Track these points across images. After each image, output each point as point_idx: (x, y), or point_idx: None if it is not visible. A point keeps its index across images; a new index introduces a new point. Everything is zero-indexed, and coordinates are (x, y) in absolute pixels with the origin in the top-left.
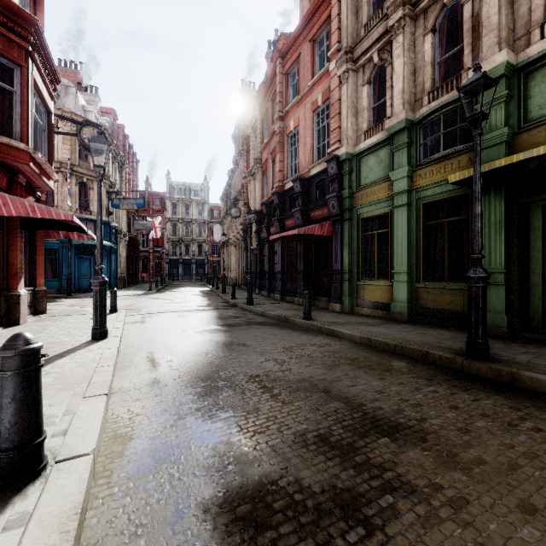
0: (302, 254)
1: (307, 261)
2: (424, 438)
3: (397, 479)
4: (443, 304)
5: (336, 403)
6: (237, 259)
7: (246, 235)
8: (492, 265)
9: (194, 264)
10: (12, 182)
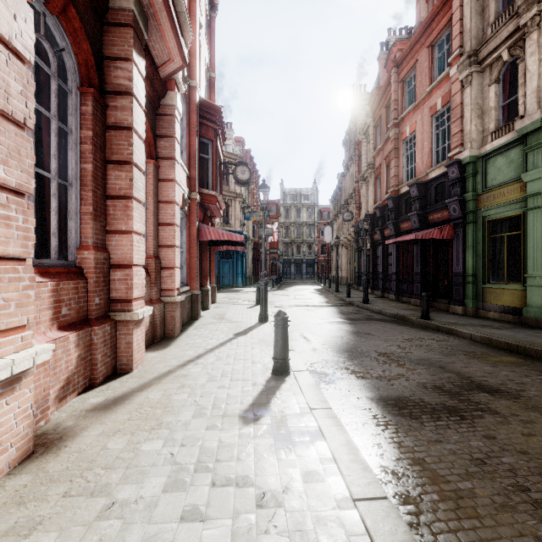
0: (419, 256)
1: (425, 263)
2: (517, 398)
3: (487, 408)
4: None
5: (449, 374)
6: (347, 259)
7: (357, 237)
8: None
9: (305, 264)
10: (204, 215)
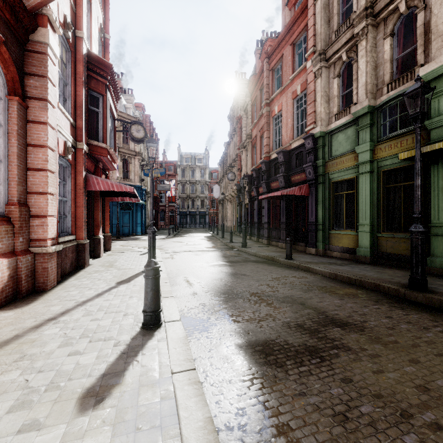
0: (284, 209)
1: (288, 214)
2: (362, 330)
3: (341, 344)
4: (399, 250)
5: (308, 310)
6: (232, 212)
7: (239, 194)
8: (440, 220)
9: (198, 215)
10: (96, 167)
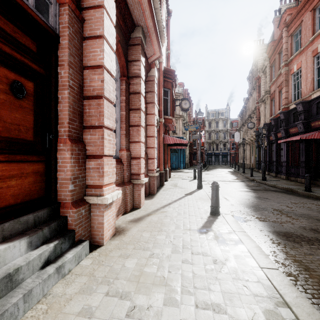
0: (303, 150)
1: (308, 155)
2: None
3: None
4: None
5: None
6: (250, 152)
7: (257, 138)
8: None
9: (221, 155)
10: (165, 130)
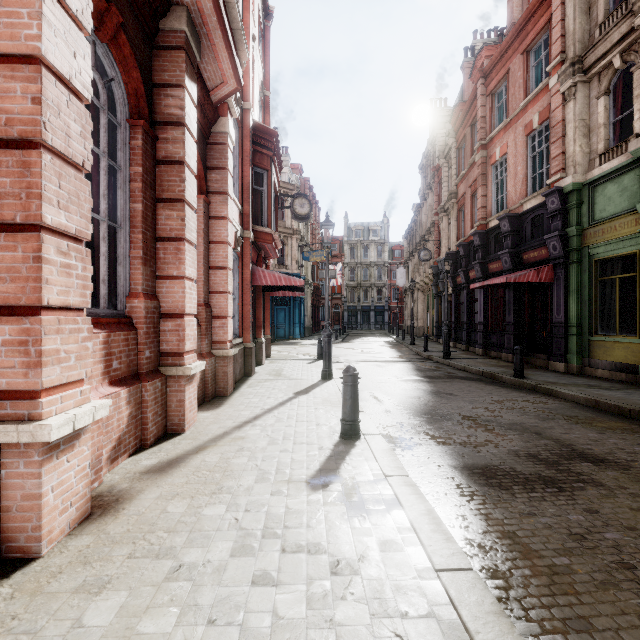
0: (511, 303)
1: (518, 311)
2: (627, 469)
3: (590, 479)
4: None
5: (546, 440)
6: (425, 306)
7: (436, 280)
8: None
9: (373, 312)
10: (258, 256)
